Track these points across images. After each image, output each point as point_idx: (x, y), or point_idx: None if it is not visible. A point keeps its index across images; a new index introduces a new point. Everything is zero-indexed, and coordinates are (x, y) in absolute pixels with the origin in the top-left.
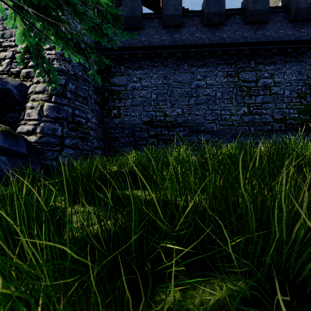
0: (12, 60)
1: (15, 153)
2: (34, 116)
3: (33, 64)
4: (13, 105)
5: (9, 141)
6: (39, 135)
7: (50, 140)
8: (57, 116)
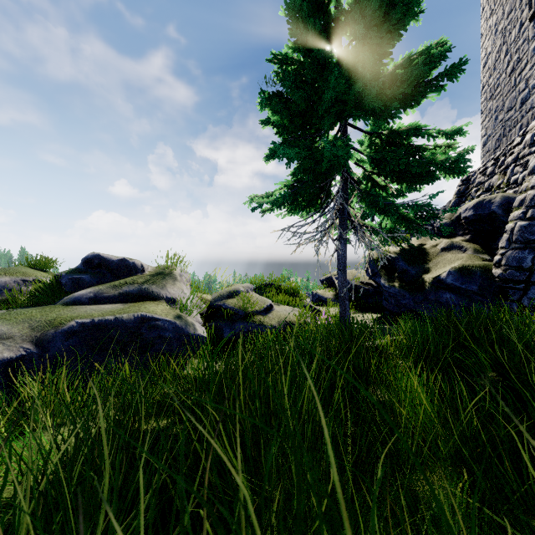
0: (516, 163)
1: (465, 291)
2: (503, 244)
3: (531, 161)
4: (501, 228)
5: (462, 278)
6: (501, 269)
7: (513, 275)
8: (527, 239)
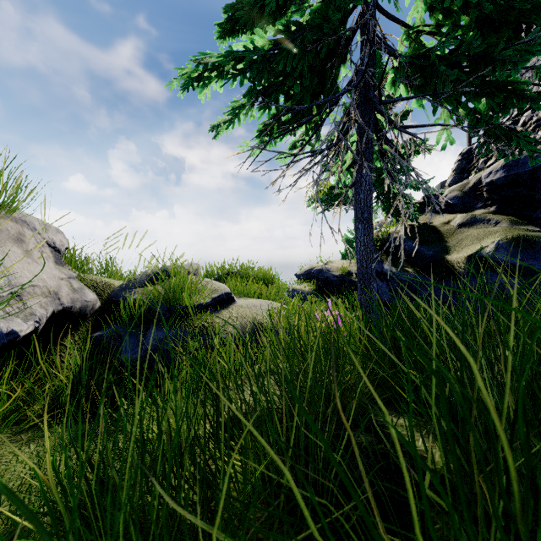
0: None
1: (529, 271)
2: None
3: None
4: None
5: (521, 252)
6: None
7: None
8: None
